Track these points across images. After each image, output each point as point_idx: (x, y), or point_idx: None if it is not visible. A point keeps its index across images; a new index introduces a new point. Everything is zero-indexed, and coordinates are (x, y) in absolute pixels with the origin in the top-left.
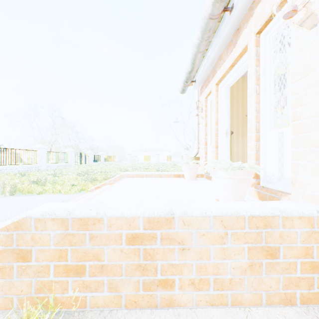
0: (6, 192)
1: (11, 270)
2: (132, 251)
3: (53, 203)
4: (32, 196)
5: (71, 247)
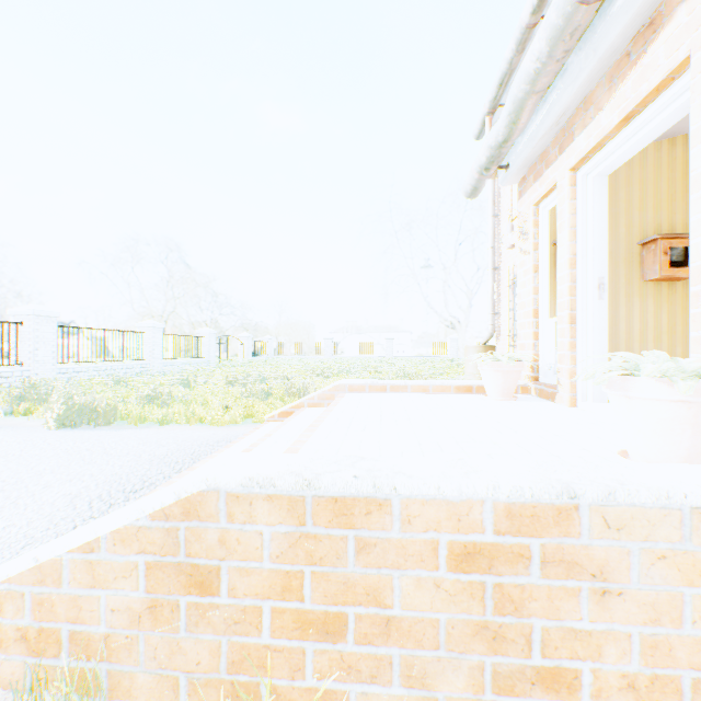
0: (98, 419)
1: (174, 612)
2: (464, 588)
3: (251, 454)
4: (148, 428)
5: (310, 569)
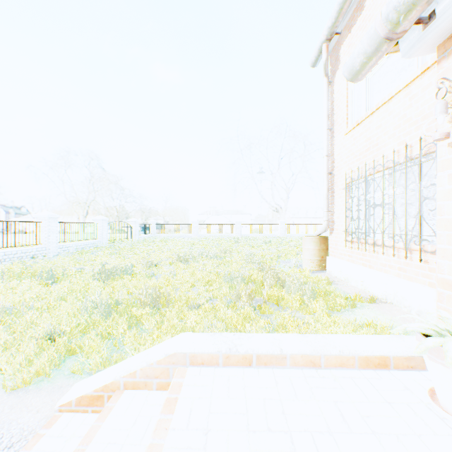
0: None
1: None
2: None
3: None
4: None
5: None
